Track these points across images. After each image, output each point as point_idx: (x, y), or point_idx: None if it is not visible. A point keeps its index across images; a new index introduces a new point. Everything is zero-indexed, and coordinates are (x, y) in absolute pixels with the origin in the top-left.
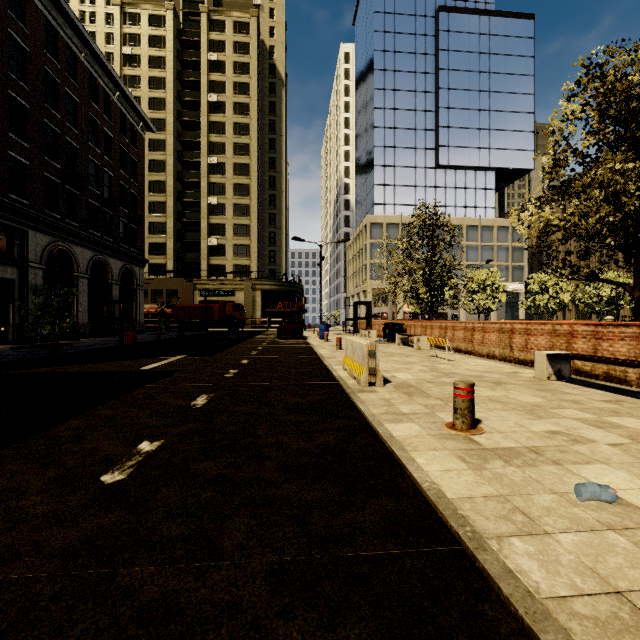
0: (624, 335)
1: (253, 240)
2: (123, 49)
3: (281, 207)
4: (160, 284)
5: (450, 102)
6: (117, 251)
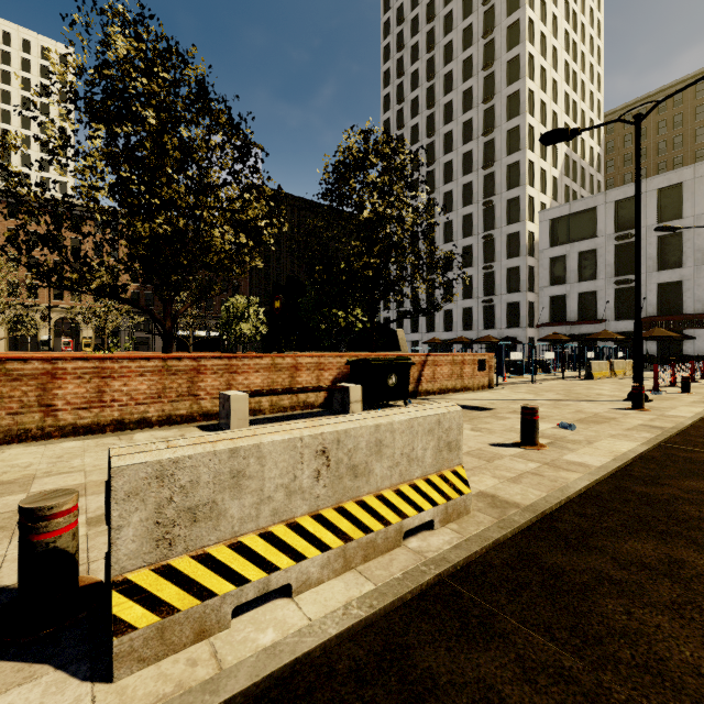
0: (259, 367)
1: None
2: None
3: None
4: None
5: None
6: None
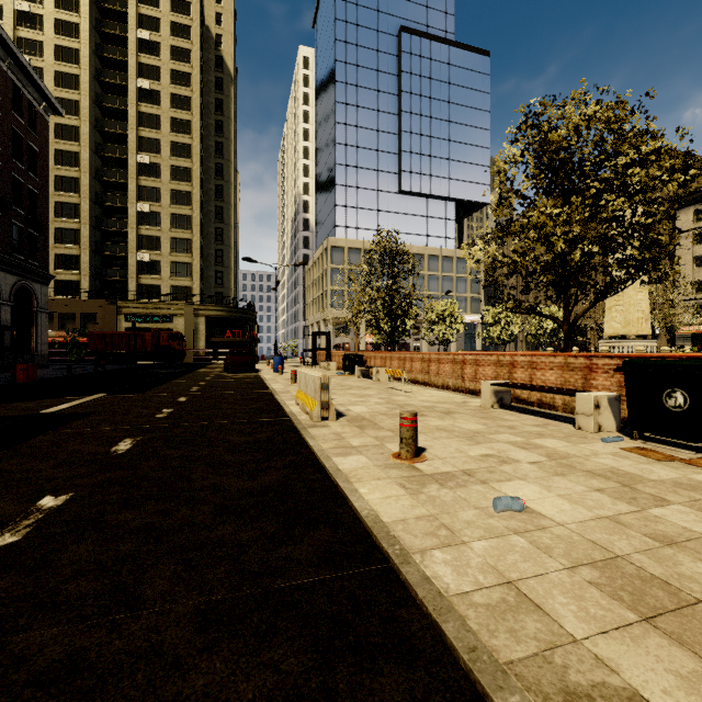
0: (553, 365)
1: (195, 258)
2: (17, 3)
3: (230, 221)
4: (71, 306)
5: (412, 127)
6: (8, 262)
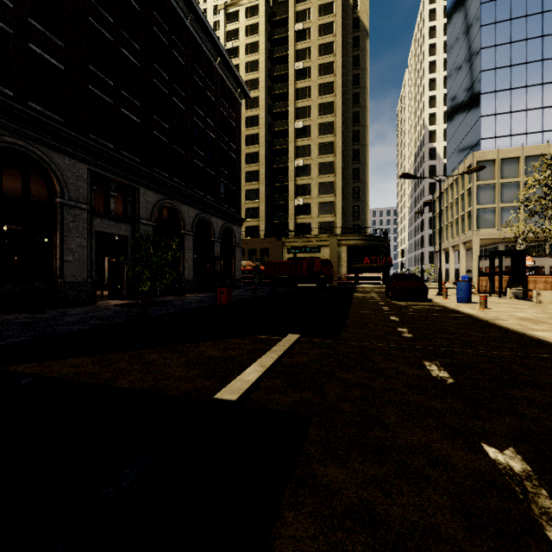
0: None
1: (337, 196)
2: (226, 45)
3: (365, 161)
4: (254, 244)
5: None
6: (218, 210)
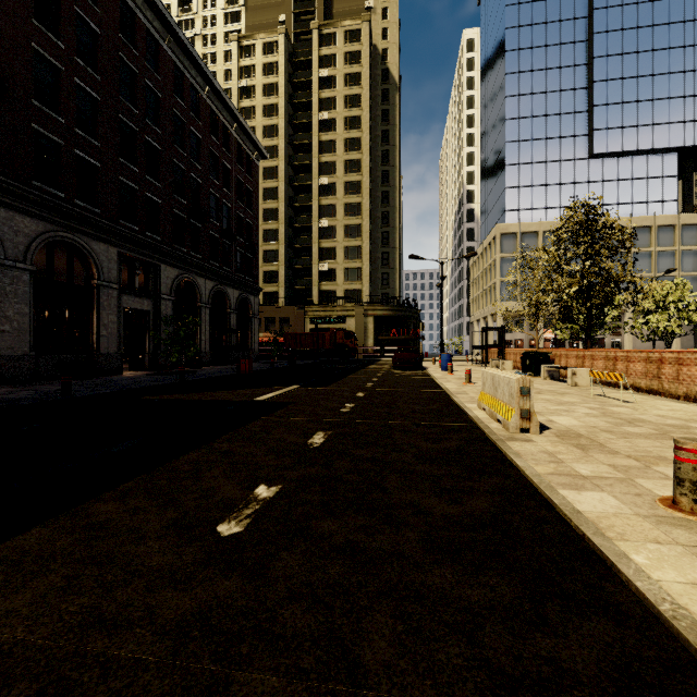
0: None
1: (365, 262)
2: (240, 83)
3: (395, 224)
4: (273, 312)
5: (609, 72)
6: (234, 281)
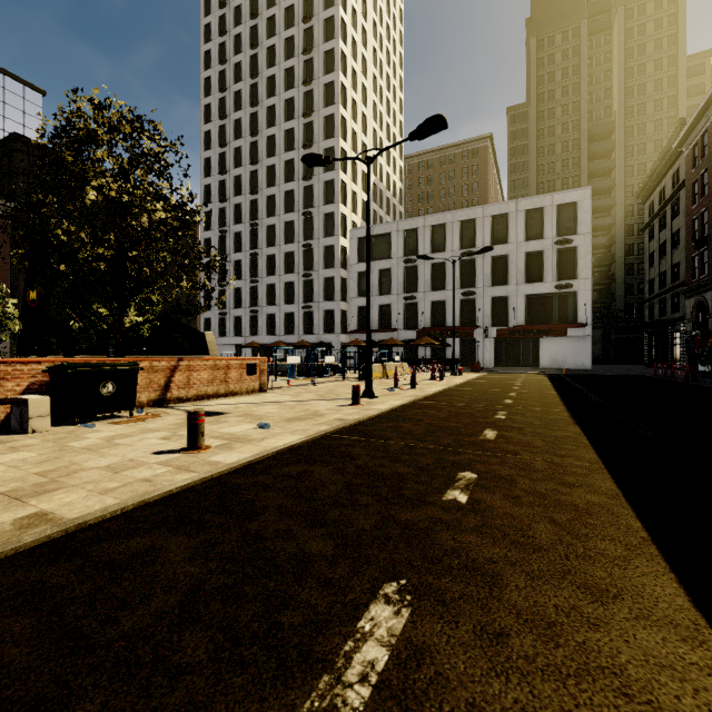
0: None
1: None
2: None
3: None
4: None
5: None
6: None
